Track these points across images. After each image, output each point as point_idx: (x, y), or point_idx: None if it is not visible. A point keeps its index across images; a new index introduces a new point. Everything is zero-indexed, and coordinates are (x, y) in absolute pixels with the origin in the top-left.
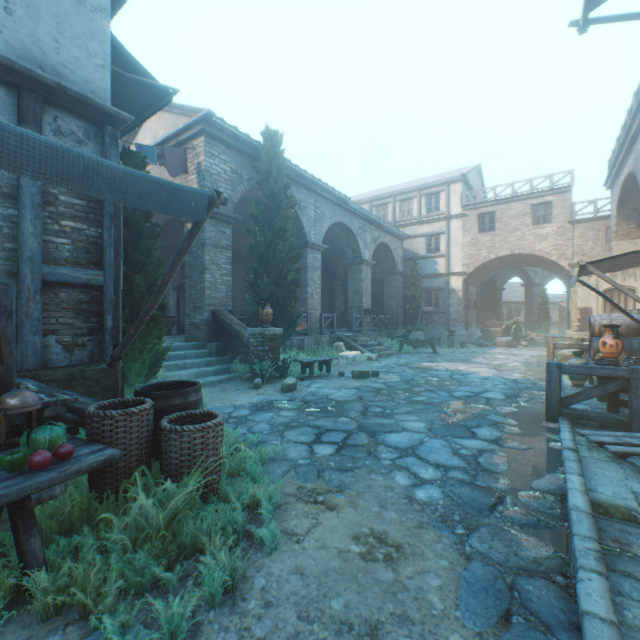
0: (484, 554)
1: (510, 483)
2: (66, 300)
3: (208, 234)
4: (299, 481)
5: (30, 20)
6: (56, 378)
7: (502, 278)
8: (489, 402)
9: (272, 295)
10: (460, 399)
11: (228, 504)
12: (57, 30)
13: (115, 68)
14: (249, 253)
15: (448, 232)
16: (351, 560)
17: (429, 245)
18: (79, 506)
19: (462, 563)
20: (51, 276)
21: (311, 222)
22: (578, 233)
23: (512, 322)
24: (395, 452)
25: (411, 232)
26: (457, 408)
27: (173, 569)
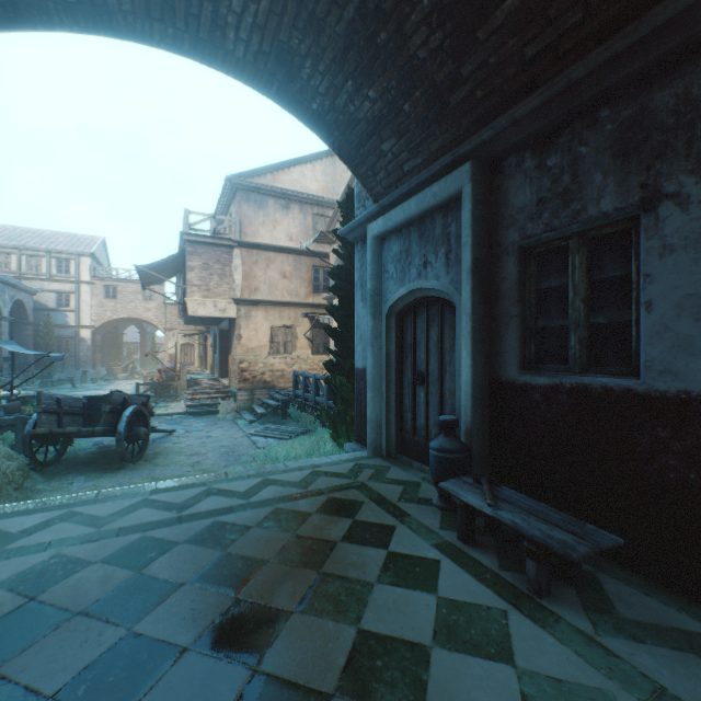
0: None
1: None
2: None
3: None
4: None
5: None
6: None
7: (124, 325)
8: None
9: None
10: None
11: None
12: None
13: None
14: None
15: (80, 293)
16: None
17: (61, 300)
18: None
19: None
20: None
21: None
22: (169, 310)
23: (131, 362)
24: None
25: (42, 286)
26: None
27: None
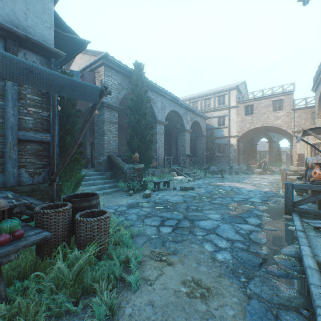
0: (258, 295)
1: (269, 250)
2: (30, 149)
3: (106, 116)
4: (152, 248)
5: (11, 2)
6: (25, 190)
7: (257, 139)
8: (253, 203)
9: (139, 147)
10: (237, 202)
11: (112, 262)
12: (25, 8)
13: (57, 29)
14: (127, 126)
15: (229, 115)
16: (181, 297)
17: (219, 122)
18: (29, 263)
19: (245, 300)
20: (22, 137)
21: (159, 110)
22: (297, 115)
23: (262, 161)
24: (204, 231)
25: (210, 115)
26: (236, 207)
27: (79, 301)
